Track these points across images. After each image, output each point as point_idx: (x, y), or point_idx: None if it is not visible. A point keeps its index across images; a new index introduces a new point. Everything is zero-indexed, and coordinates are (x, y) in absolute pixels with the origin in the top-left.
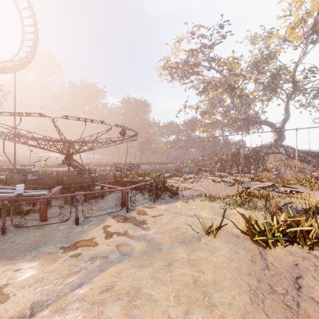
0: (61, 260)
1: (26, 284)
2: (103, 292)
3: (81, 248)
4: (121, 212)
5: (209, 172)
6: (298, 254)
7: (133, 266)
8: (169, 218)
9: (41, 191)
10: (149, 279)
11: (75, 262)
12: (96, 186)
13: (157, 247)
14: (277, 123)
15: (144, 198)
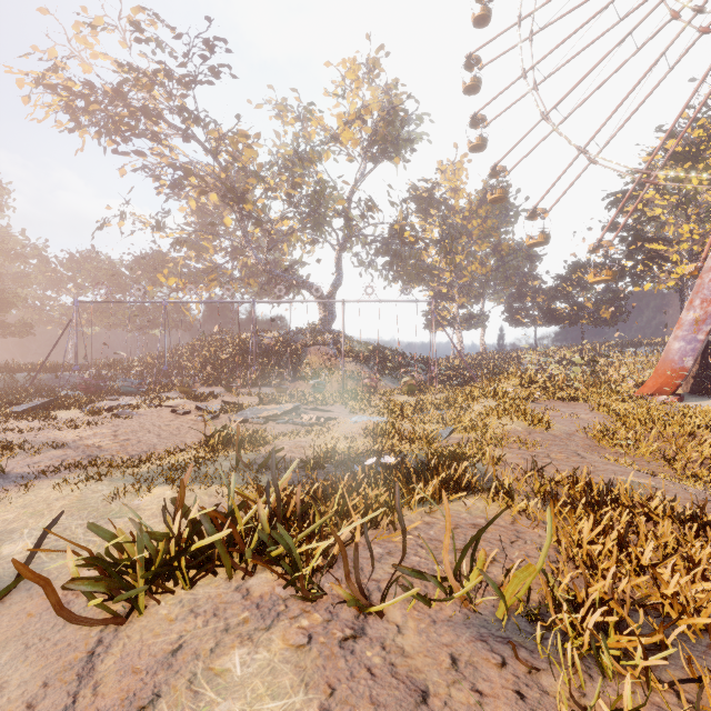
0: None
1: None
2: None
3: None
4: None
5: (180, 389)
6: (210, 603)
7: None
8: None
9: None
10: None
11: None
12: None
13: None
14: (316, 287)
15: None
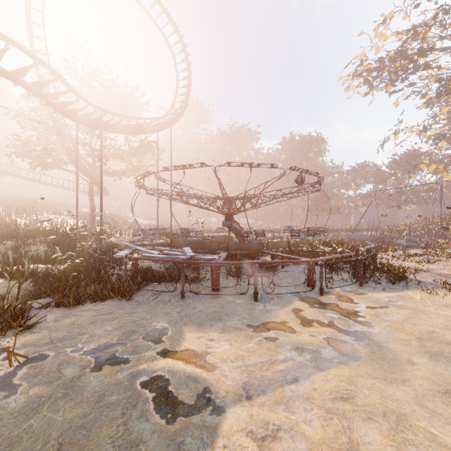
0: (255, 341)
1: (227, 358)
2: (337, 399)
3: (275, 331)
4: (310, 293)
5: None
6: None
7: (371, 375)
8: (404, 313)
9: (210, 256)
10: (415, 406)
11: (275, 347)
12: (261, 257)
13: (403, 357)
14: None
15: (342, 278)
